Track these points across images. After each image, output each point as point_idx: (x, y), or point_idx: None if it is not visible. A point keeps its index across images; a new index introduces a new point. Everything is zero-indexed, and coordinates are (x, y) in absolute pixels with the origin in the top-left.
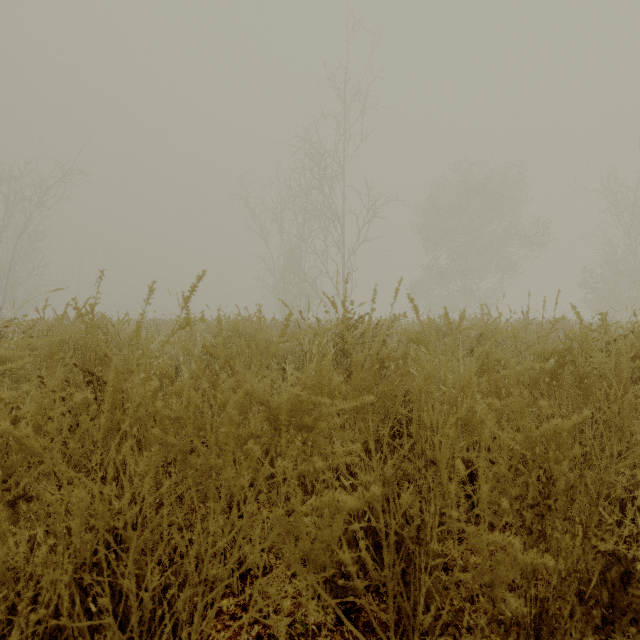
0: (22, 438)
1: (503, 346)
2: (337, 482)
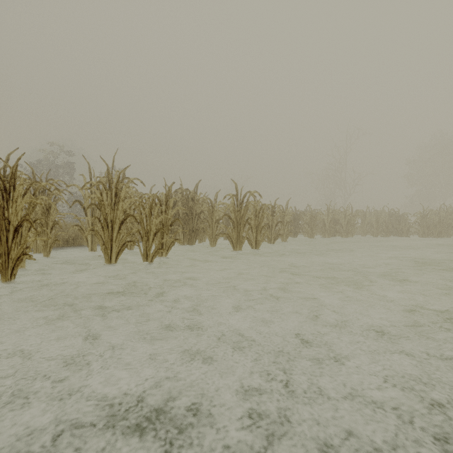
0: None
1: None
2: None
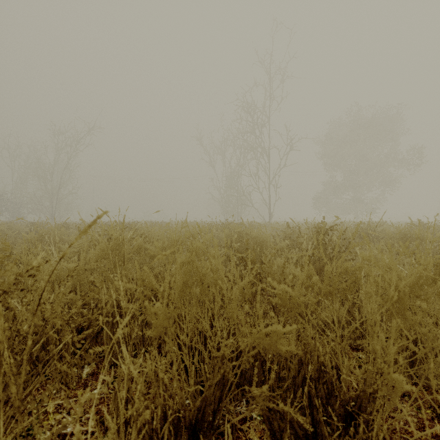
0: (294, 296)
1: (423, 245)
2: (439, 321)
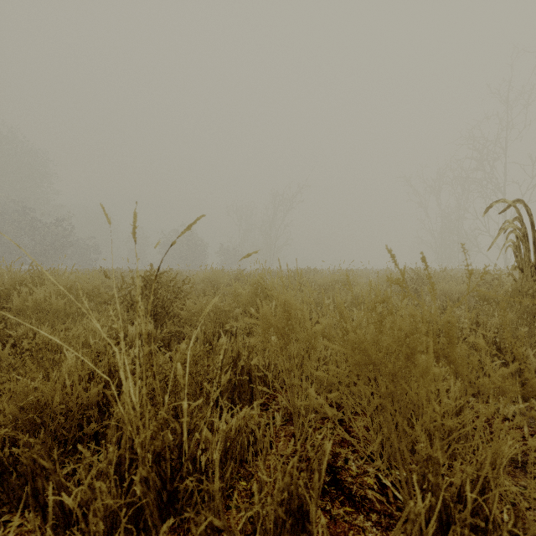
0: None
1: None
2: None
